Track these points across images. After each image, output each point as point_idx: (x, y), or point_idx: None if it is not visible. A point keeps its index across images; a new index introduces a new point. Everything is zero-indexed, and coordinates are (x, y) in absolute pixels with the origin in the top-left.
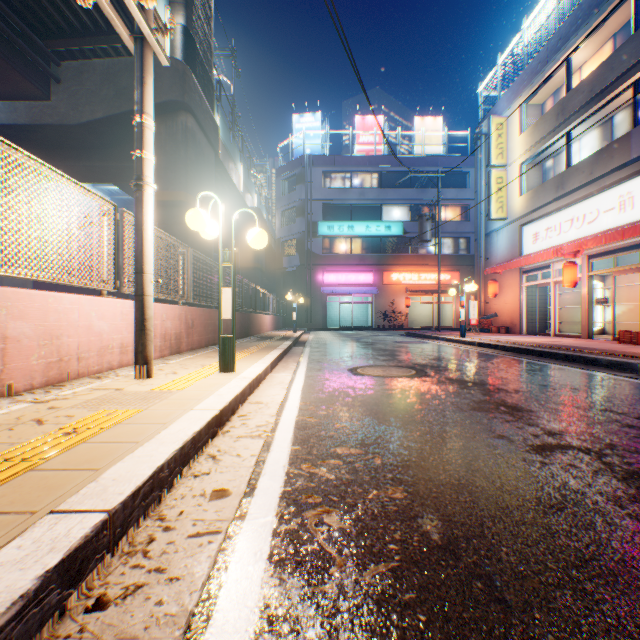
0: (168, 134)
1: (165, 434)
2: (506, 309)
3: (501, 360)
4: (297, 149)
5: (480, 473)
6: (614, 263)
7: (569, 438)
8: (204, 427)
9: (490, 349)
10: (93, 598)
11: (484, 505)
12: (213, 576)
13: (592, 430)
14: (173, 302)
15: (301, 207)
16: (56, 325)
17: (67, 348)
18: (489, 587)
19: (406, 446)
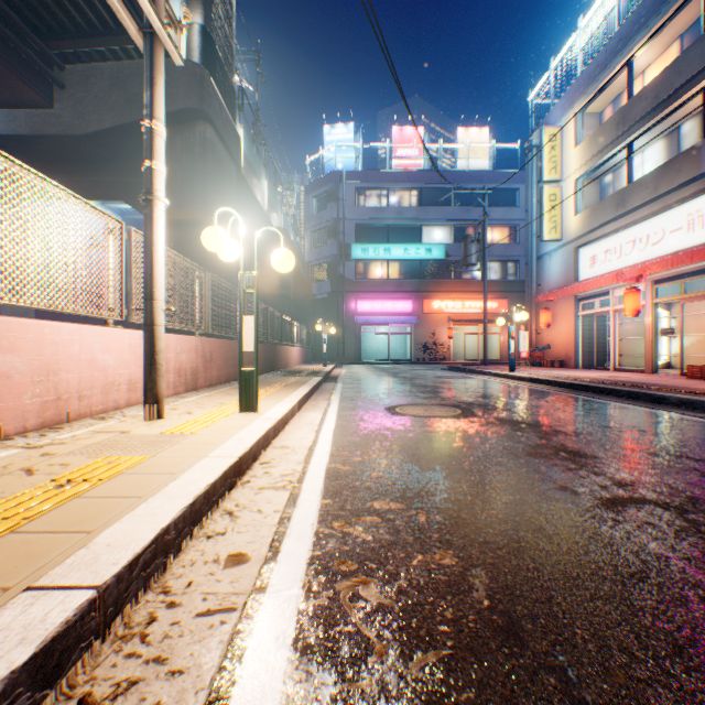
0: (184, 146)
1: (173, 487)
2: (560, 340)
3: (556, 398)
4: (328, 164)
5: (543, 533)
6: (681, 289)
7: (643, 490)
8: (220, 478)
9: (543, 385)
10: (75, 699)
11: (550, 574)
12: (225, 668)
13: (668, 480)
14: (190, 333)
15: (332, 228)
16: (53, 359)
17: (66, 385)
18: (565, 684)
19: (454, 500)
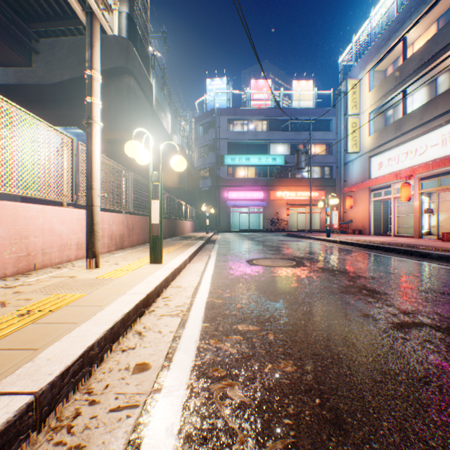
0: (116, 91)
1: (100, 315)
2: (359, 217)
3: (358, 254)
4: (209, 104)
5: (355, 348)
6: (438, 183)
7: (421, 317)
8: (132, 309)
9: (348, 246)
10: None
11: (362, 379)
12: None
13: (437, 310)
14: (120, 212)
15: (212, 145)
16: (25, 228)
17: (34, 245)
18: None
19: (293, 323)
